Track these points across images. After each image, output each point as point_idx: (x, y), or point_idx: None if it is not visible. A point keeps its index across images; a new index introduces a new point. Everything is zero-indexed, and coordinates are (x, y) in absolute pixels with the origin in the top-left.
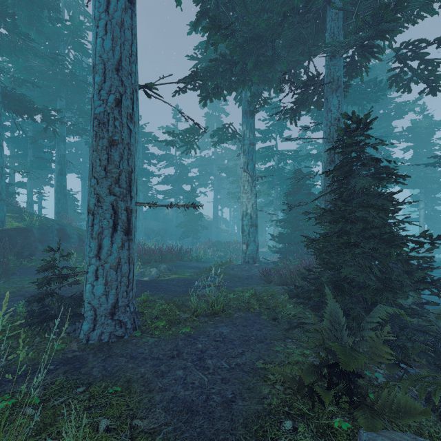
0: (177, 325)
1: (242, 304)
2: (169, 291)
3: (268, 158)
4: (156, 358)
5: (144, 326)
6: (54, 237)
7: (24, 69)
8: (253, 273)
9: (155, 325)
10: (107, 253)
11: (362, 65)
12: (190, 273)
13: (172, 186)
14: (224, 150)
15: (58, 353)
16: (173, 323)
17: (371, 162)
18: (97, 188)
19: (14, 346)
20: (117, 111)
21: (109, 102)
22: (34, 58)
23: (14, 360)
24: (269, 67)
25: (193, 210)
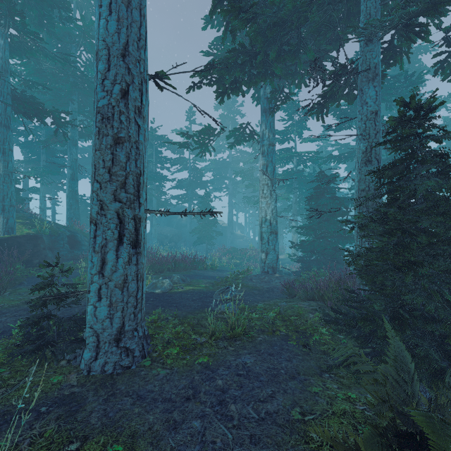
0: (192, 352)
1: (265, 325)
2: (183, 307)
3: (286, 160)
4: (167, 400)
5: (154, 353)
6: (64, 244)
7: (36, 71)
8: (273, 285)
9: (167, 352)
10: (112, 270)
11: (403, 51)
12: (205, 284)
13: (186, 190)
14: (240, 153)
15: (53, 388)
16: (187, 350)
17: (435, 159)
18: (100, 193)
19: (5, 377)
20: (123, 103)
21: (114, 93)
22: (45, 60)
23: (2, 397)
24: (294, 57)
25: (208, 215)
